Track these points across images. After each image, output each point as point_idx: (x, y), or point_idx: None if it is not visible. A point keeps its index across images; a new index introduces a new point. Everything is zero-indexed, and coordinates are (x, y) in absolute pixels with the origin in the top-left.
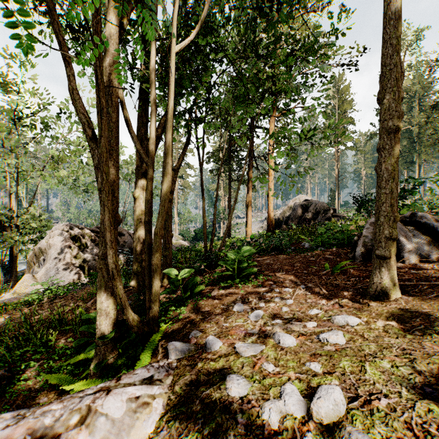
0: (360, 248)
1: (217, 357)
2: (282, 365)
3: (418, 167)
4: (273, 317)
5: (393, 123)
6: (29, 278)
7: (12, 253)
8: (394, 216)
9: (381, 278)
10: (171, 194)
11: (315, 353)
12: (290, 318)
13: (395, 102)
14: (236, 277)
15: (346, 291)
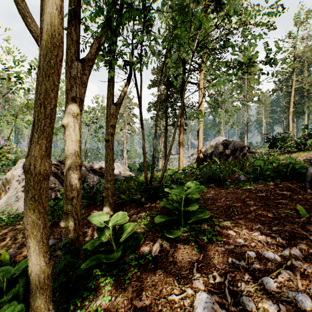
0: None
1: None
2: None
3: (306, 116)
4: None
5: None
6: None
7: None
8: None
9: None
10: (112, 128)
11: None
12: None
13: None
14: (182, 221)
15: None
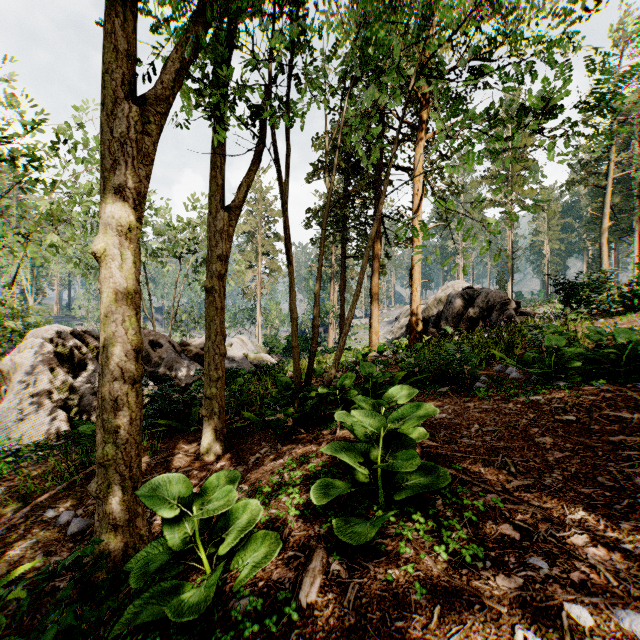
0: None
1: None
2: None
3: (637, 237)
4: None
5: None
6: None
7: None
8: None
9: None
10: (221, 262)
11: None
12: None
13: None
14: (381, 493)
15: None
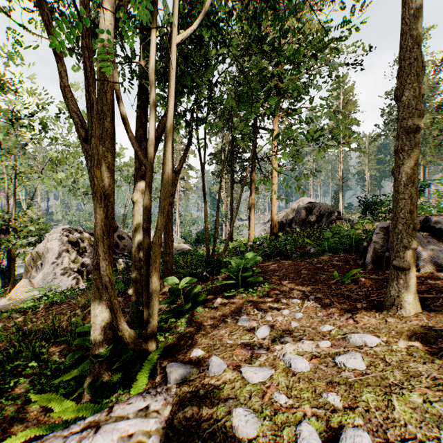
0: (370, 255)
1: (221, 383)
2: (296, 395)
3: (422, 168)
4: (281, 333)
5: (412, 122)
6: (26, 283)
7: (10, 257)
8: (413, 223)
9: (398, 291)
10: (171, 197)
11: (332, 381)
12: (300, 335)
13: (415, 99)
14: (240, 286)
15: (360, 304)
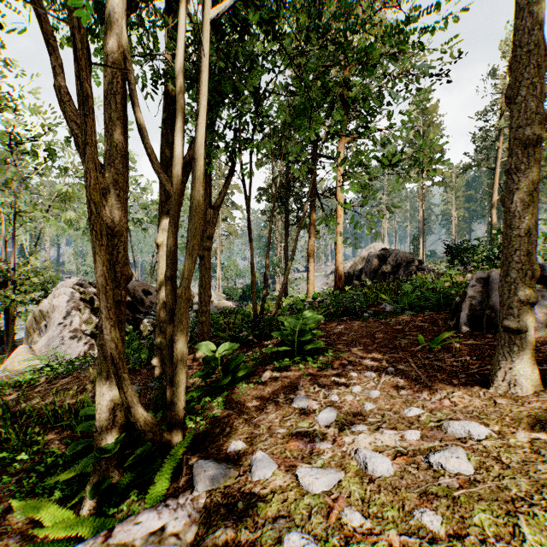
0: (466, 313)
1: (268, 493)
2: (376, 514)
3: None
4: (352, 419)
5: (531, 131)
6: (25, 350)
7: (8, 317)
8: (531, 269)
9: (511, 362)
10: (209, 240)
11: (427, 492)
12: (378, 422)
13: (533, 100)
14: (296, 353)
15: (456, 378)
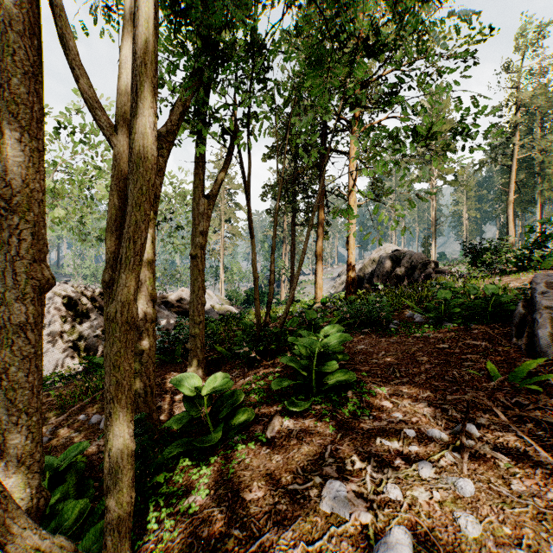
0: (546, 331)
1: None
2: None
3: (539, 207)
4: None
5: None
6: None
7: None
8: None
9: None
10: (202, 236)
11: None
12: None
13: None
14: (314, 387)
15: None
